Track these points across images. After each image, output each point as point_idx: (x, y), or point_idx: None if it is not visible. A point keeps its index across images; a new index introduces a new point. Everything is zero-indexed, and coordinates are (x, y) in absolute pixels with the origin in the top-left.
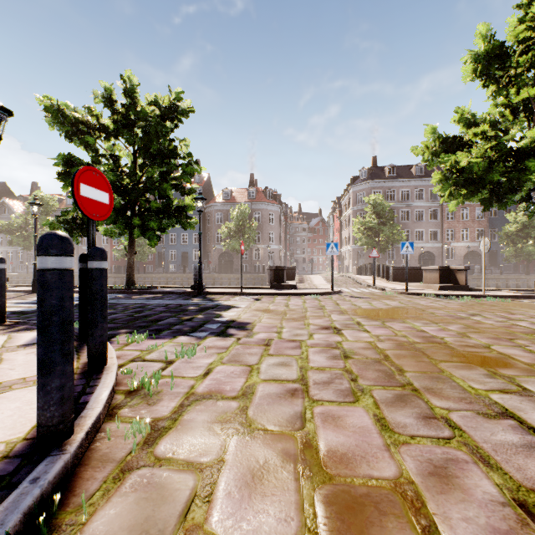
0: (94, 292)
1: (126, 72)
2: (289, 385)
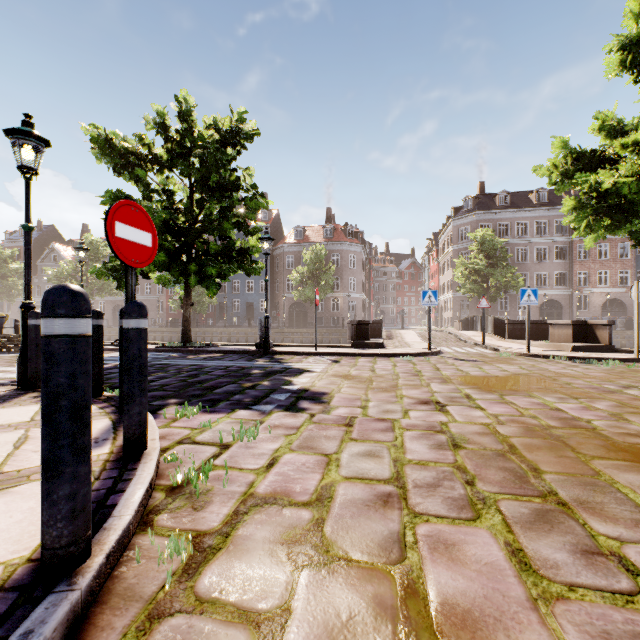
0: (131, 358)
1: (181, 92)
2: (380, 488)
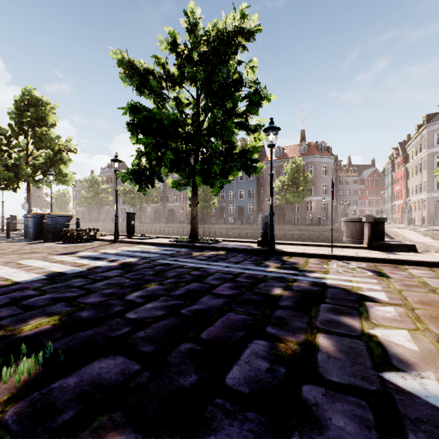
0: None
1: (188, 6)
2: None
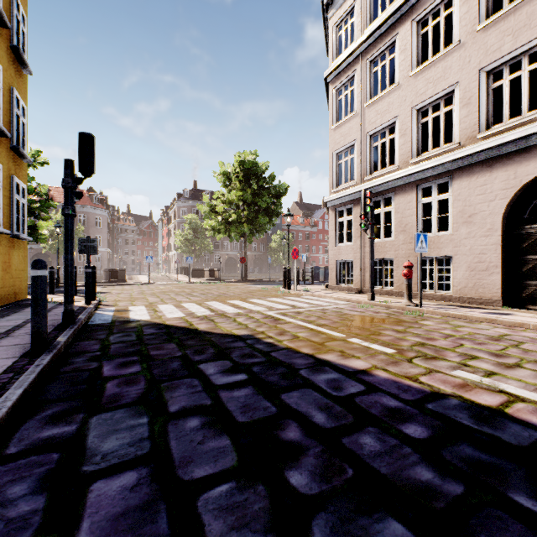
0: (76, 277)
1: None
2: (128, 296)
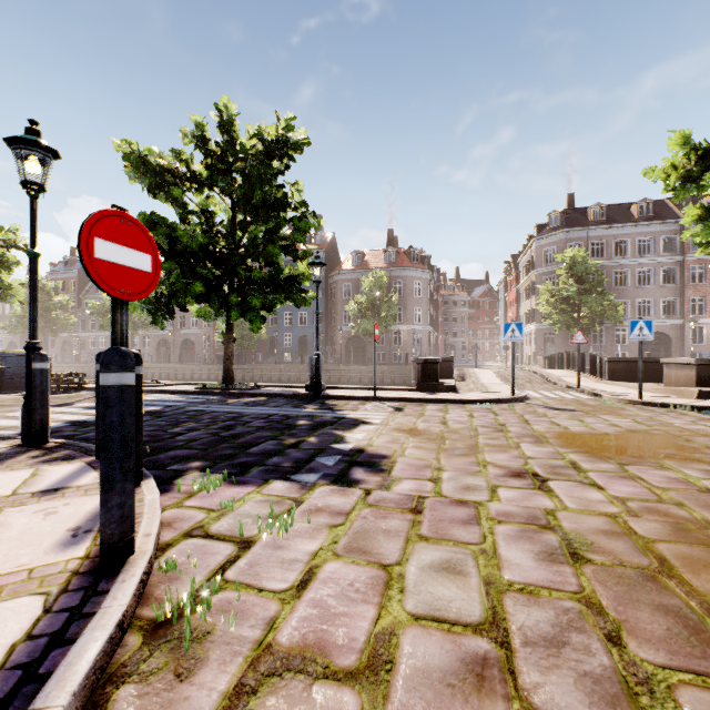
0: (109, 427)
1: (222, 99)
2: (469, 643)
